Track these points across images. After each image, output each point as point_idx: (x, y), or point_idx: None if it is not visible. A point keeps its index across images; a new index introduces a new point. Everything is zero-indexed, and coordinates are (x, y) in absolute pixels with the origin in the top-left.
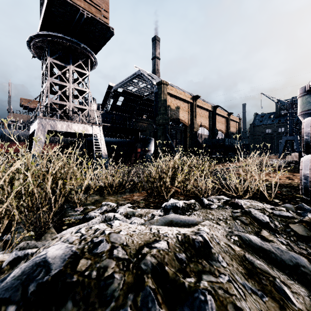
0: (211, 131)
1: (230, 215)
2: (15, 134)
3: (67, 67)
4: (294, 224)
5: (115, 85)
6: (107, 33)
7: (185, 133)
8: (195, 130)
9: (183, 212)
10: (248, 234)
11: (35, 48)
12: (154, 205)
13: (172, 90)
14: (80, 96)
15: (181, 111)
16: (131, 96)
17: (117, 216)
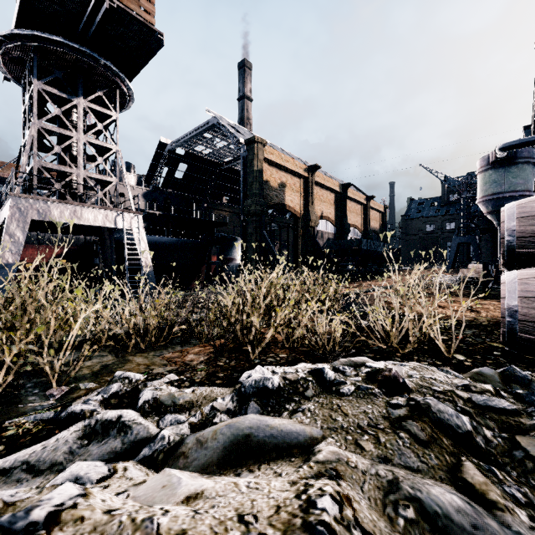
0: (339, 227)
1: (384, 416)
2: None
3: (74, 102)
4: (527, 437)
5: (171, 143)
6: (150, 41)
7: (295, 230)
8: (311, 224)
9: (280, 403)
10: (437, 490)
11: (8, 62)
12: (225, 376)
13: (273, 154)
14: (99, 157)
15: (287, 191)
16: (201, 163)
17: (126, 418)
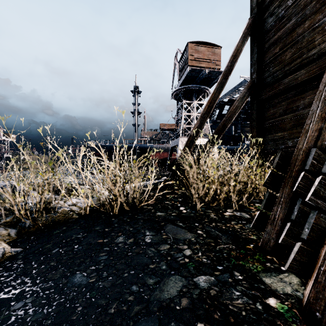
0: None
1: None
2: (158, 147)
3: (193, 103)
4: None
5: (221, 97)
6: (219, 75)
7: None
8: None
9: None
10: None
11: (175, 95)
12: None
13: None
14: None
15: None
16: None
17: None
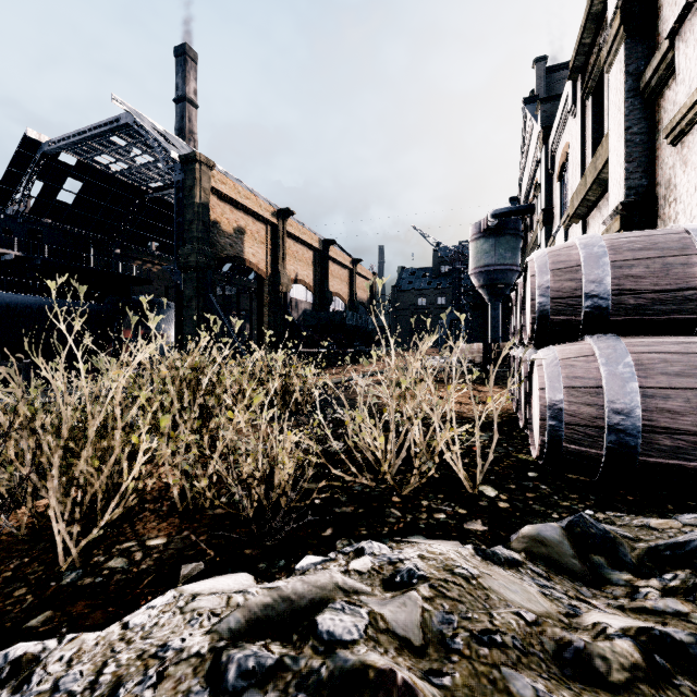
0: (319, 295)
1: None
2: None
3: None
4: None
5: (49, 141)
6: None
7: (259, 296)
8: (282, 289)
9: None
10: None
11: None
12: None
13: (226, 185)
14: None
15: (248, 241)
16: (108, 183)
17: None
